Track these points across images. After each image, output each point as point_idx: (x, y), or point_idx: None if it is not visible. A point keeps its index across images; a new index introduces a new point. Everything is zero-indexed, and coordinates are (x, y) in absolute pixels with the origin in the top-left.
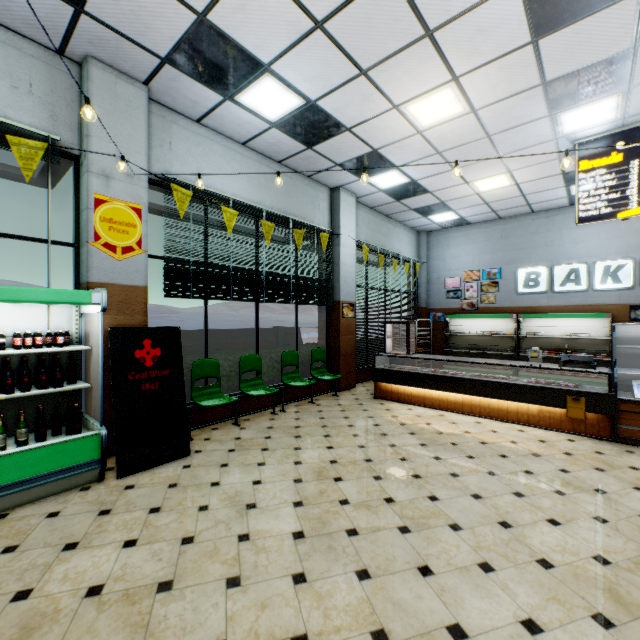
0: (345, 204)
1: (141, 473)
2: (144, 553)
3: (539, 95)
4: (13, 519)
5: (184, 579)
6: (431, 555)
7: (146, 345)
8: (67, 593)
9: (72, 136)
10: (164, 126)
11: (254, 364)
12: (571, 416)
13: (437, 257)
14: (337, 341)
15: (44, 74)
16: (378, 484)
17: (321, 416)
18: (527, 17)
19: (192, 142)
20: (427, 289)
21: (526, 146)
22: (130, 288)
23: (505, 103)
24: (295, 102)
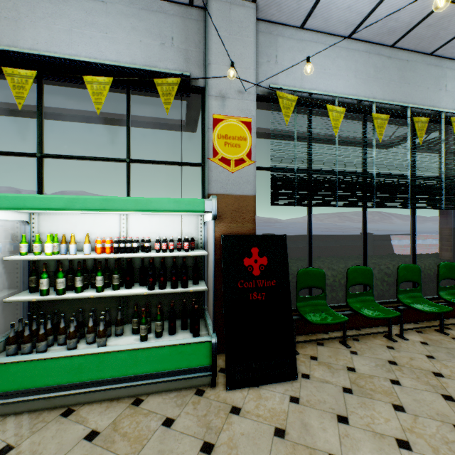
0: None
1: (247, 390)
2: None
3: None
4: (142, 411)
5: None
6: None
7: (253, 253)
8: None
9: (199, 72)
10: (270, 42)
11: (363, 277)
12: None
13: None
14: None
15: (180, 27)
16: None
17: None
18: None
19: (296, 50)
20: None
21: None
22: (241, 198)
23: None
24: None
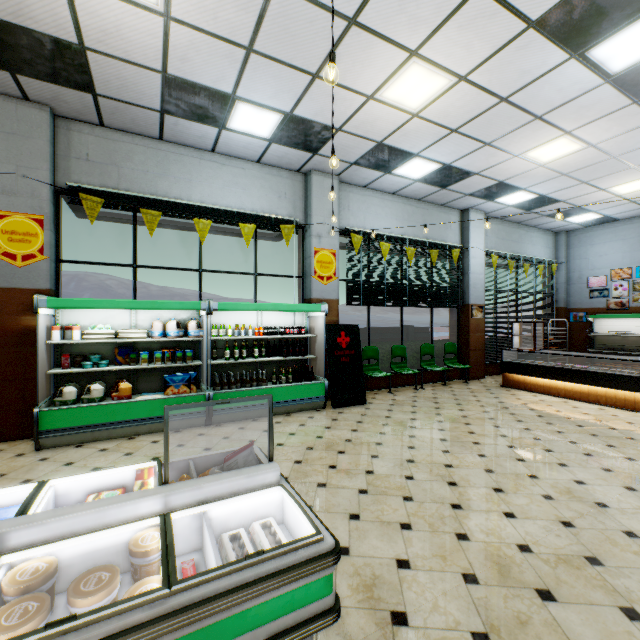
0: (474, 222)
1: (343, 408)
2: (363, 434)
3: None
4: (294, 416)
5: (386, 443)
6: (526, 456)
7: (342, 335)
8: (337, 439)
9: (302, 216)
10: (345, 196)
11: (401, 352)
12: None
13: (578, 256)
14: (467, 338)
15: (290, 185)
16: (496, 429)
17: (453, 394)
18: (623, 93)
19: (360, 202)
20: (566, 289)
21: None
22: (330, 301)
23: (623, 136)
24: (434, 167)
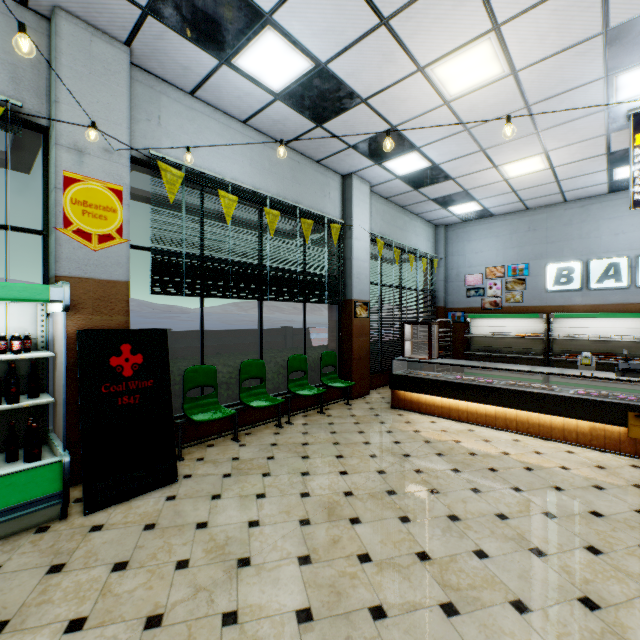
0: (358, 193)
1: (115, 507)
2: None
3: (597, 48)
4: None
5: None
6: None
7: (124, 351)
8: None
9: (39, 103)
10: (152, 97)
11: (256, 370)
12: (634, 436)
13: (456, 252)
14: (349, 344)
15: (3, 28)
16: (406, 529)
17: (332, 430)
18: None
19: (185, 117)
20: (445, 287)
21: (570, 119)
22: (109, 283)
23: (553, 61)
24: (302, 65)
